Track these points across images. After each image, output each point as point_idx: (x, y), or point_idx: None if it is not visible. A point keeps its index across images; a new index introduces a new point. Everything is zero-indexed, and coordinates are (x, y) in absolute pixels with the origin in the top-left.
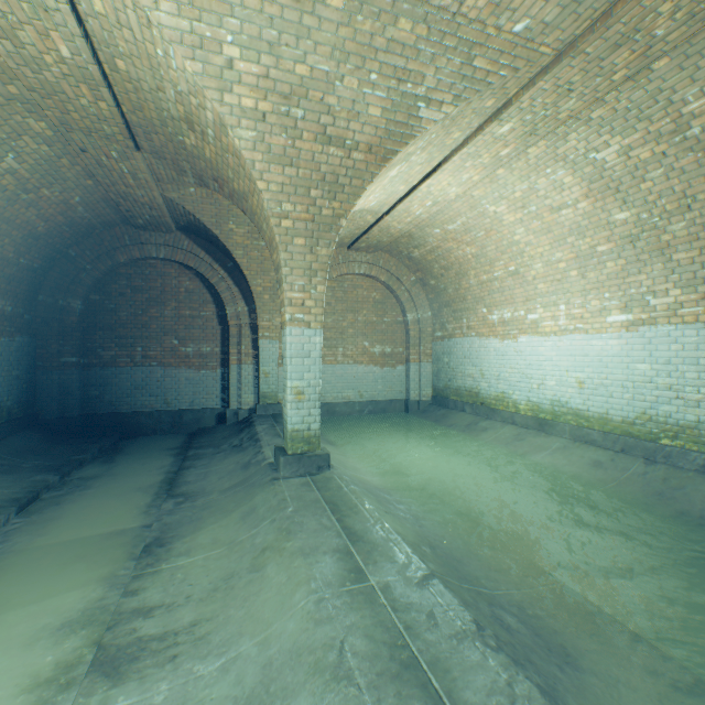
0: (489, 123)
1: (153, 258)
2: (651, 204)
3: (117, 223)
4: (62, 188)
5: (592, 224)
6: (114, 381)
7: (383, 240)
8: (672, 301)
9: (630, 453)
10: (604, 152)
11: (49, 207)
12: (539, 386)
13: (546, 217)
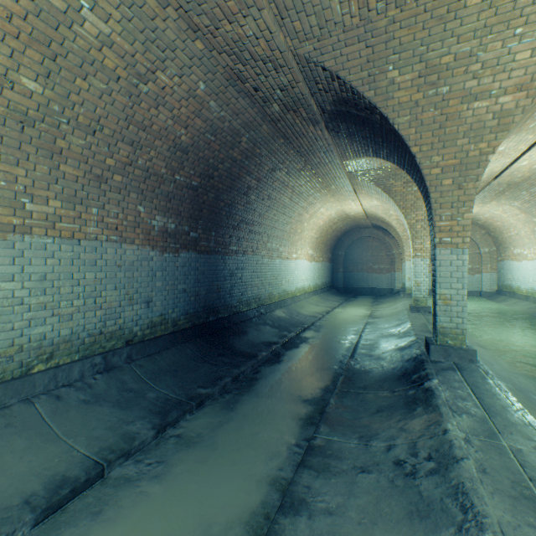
0: None
1: (364, 236)
2: None
3: (354, 228)
4: (346, 226)
5: (528, 220)
6: (352, 277)
7: None
8: None
9: None
10: (514, 204)
11: (342, 230)
12: (527, 282)
13: (515, 217)
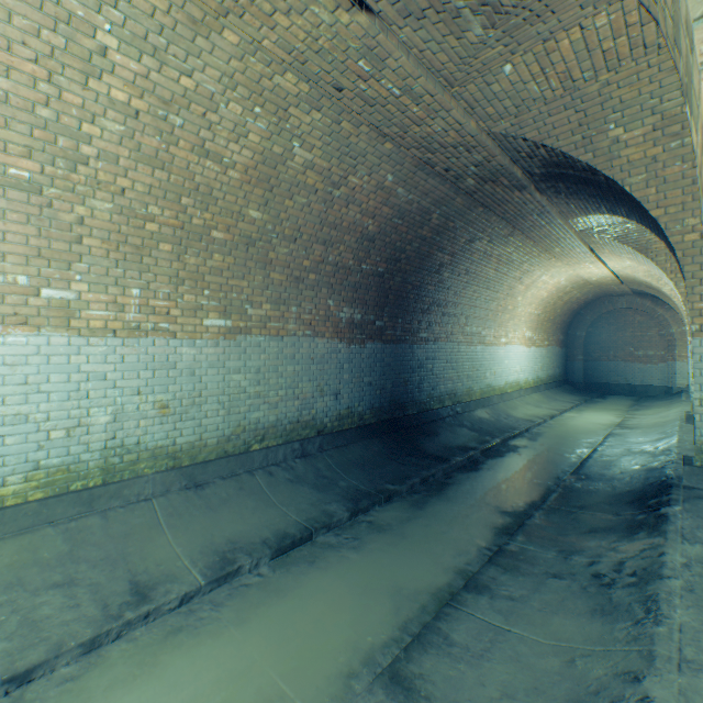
0: None
1: (618, 308)
2: None
3: (601, 296)
4: (586, 295)
5: None
6: (597, 368)
7: None
8: None
9: None
10: None
11: (579, 301)
12: None
13: None
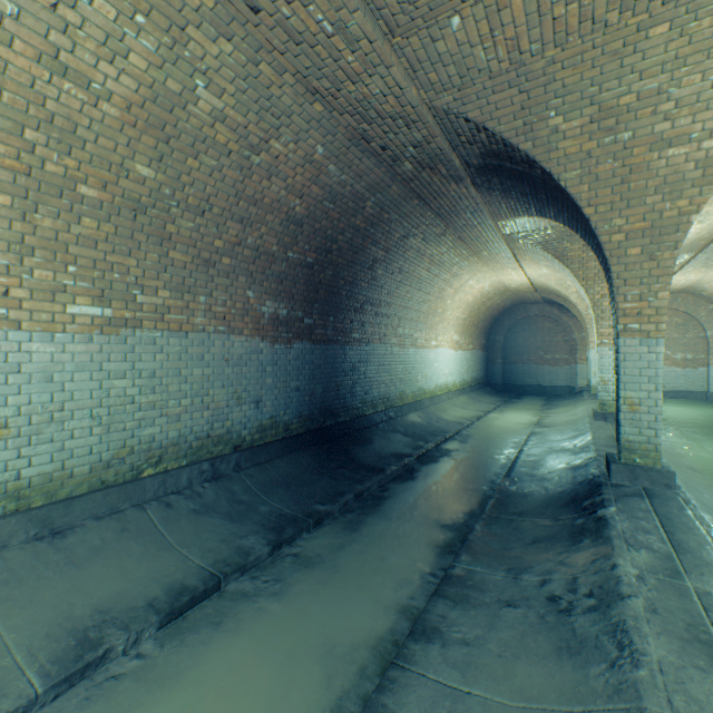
0: (679, 269)
1: (531, 315)
2: None
3: (517, 304)
4: (505, 302)
5: None
6: (514, 370)
7: (671, 291)
8: None
9: None
10: None
11: (499, 307)
12: None
13: None
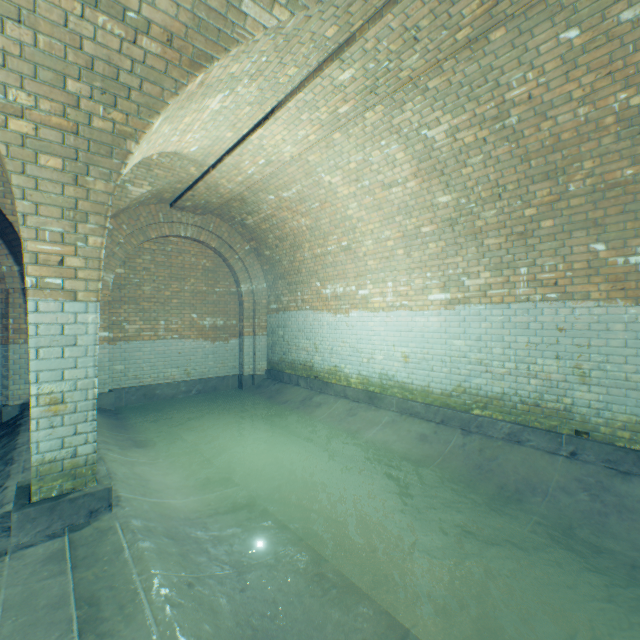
0: (330, 63)
1: None
2: (470, 190)
3: None
4: None
5: (418, 204)
6: None
7: (213, 201)
8: (483, 282)
9: (449, 424)
10: (435, 130)
11: None
12: (369, 360)
13: (379, 193)
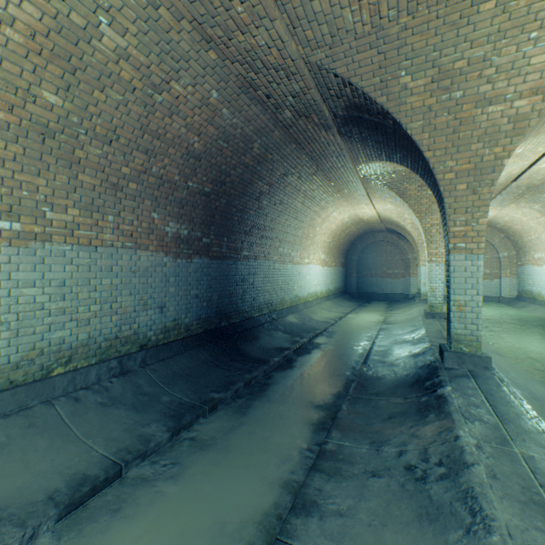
0: None
1: (378, 241)
2: None
3: (368, 232)
4: (359, 230)
5: None
6: (365, 282)
7: None
8: None
9: None
10: (534, 207)
11: (355, 234)
12: None
13: (535, 220)
